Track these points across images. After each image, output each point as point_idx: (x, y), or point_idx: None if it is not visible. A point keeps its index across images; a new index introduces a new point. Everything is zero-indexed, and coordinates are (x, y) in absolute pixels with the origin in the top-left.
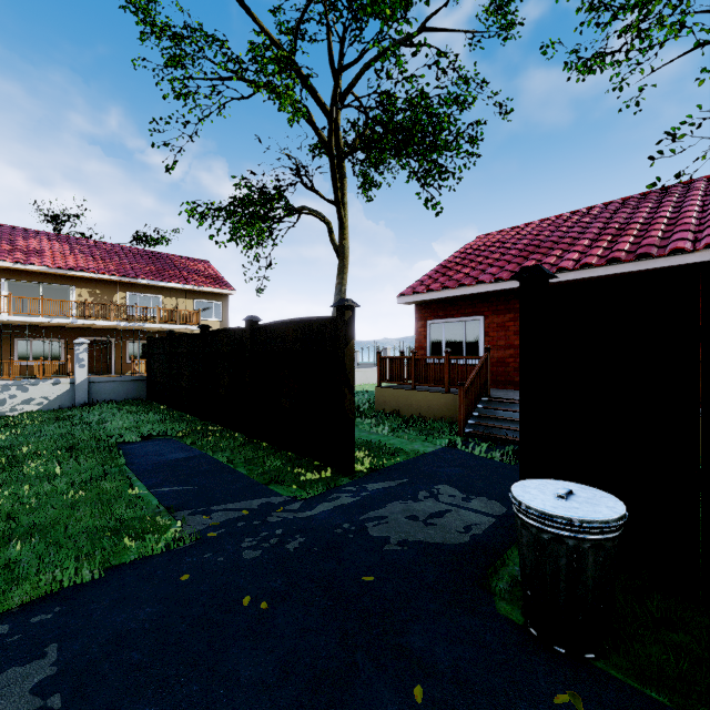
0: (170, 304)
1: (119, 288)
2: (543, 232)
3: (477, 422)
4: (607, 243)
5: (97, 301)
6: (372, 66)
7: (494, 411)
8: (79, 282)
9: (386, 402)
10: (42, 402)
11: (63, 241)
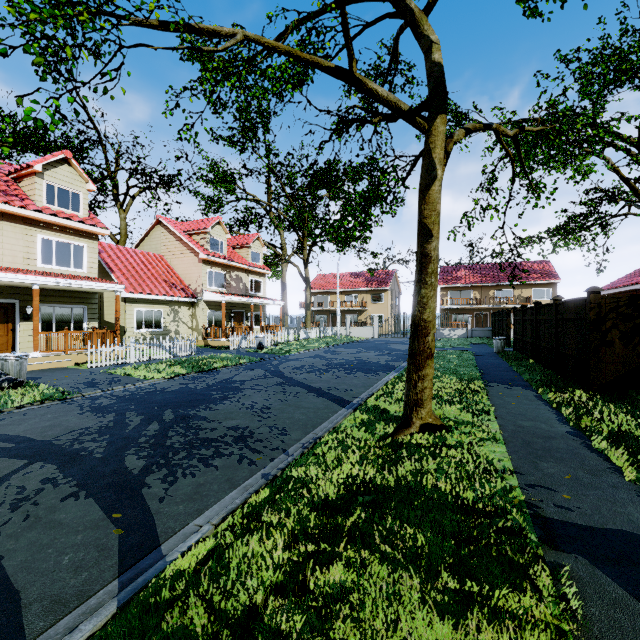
0: (517, 293)
1: (491, 288)
2: None
3: None
4: None
5: (481, 295)
6: None
7: None
8: (474, 288)
9: None
10: (458, 335)
11: (469, 269)
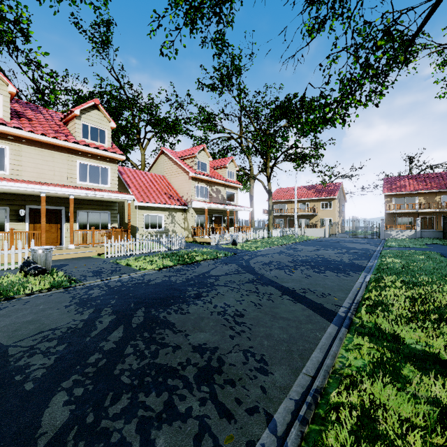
0: None
1: (437, 194)
2: None
3: None
4: None
5: (426, 201)
6: None
7: None
8: (419, 195)
9: None
10: (406, 236)
11: (413, 178)
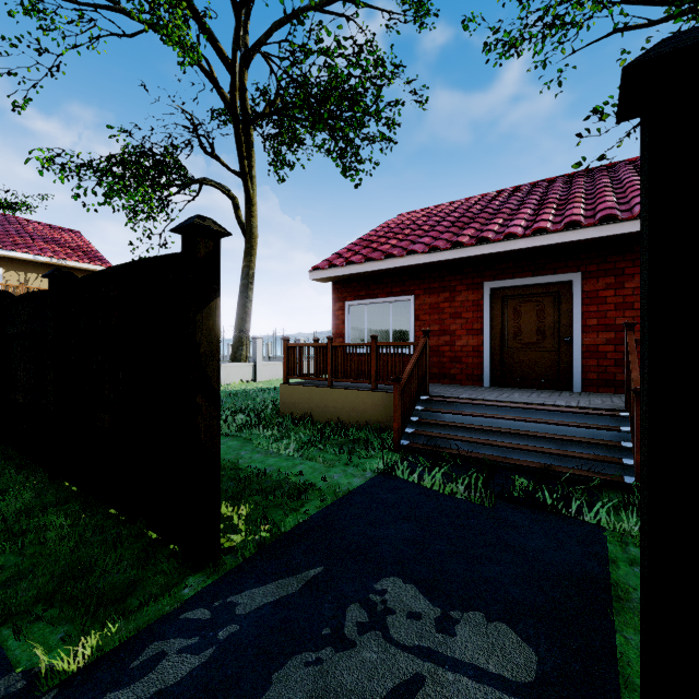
0: (15, 280)
1: None
2: (473, 205)
3: (416, 430)
4: (554, 210)
5: None
6: (283, 25)
7: (437, 414)
8: None
9: (295, 403)
10: None
11: None
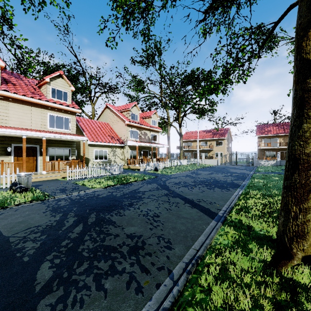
0: None
1: None
2: None
3: None
4: None
5: (284, 141)
6: None
7: None
8: (279, 136)
9: None
10: (271, 164)
11: (276, 125)
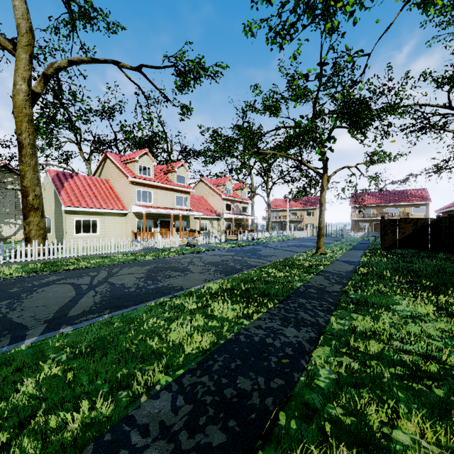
0: (402, 210)
1: (384, 207)
2: None
3: None
4: None
5: (378, 212)
6: None
7: None
8: (373, 207)
9: None
10: (359, 236)
11: (371, 195)
